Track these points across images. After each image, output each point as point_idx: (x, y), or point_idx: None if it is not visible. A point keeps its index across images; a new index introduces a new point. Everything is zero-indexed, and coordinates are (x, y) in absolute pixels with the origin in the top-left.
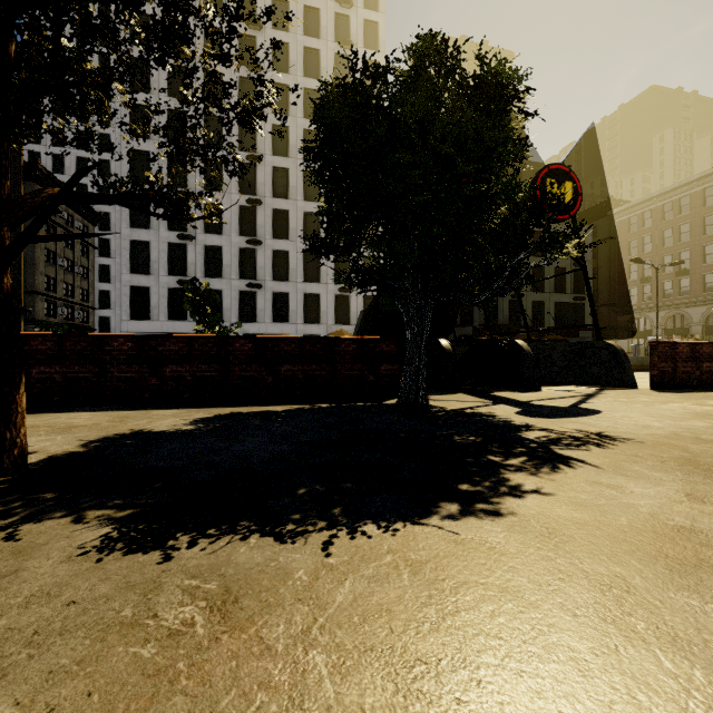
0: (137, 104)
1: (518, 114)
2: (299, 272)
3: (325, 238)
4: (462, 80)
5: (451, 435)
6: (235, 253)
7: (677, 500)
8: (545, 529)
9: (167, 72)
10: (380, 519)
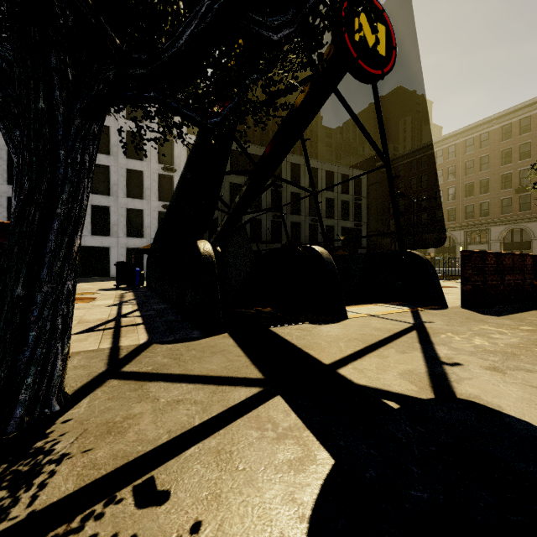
0: None
1: None
2: (121, 187)
3: None
4: None
5: None
6: None
7: None
8: None
9: None
10: None
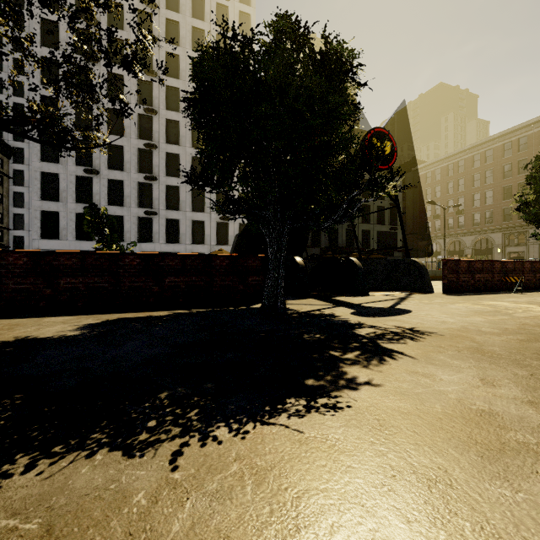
0: (47, 57)
1: (353, 84)
2: (187, 203)
3: (201, 172)
4: (311, 53)
5: (302, 333)
6: (134, 186)
7: (475, 385)
8: (377, 421)
9: (75, 34)
10: (233, 421)
